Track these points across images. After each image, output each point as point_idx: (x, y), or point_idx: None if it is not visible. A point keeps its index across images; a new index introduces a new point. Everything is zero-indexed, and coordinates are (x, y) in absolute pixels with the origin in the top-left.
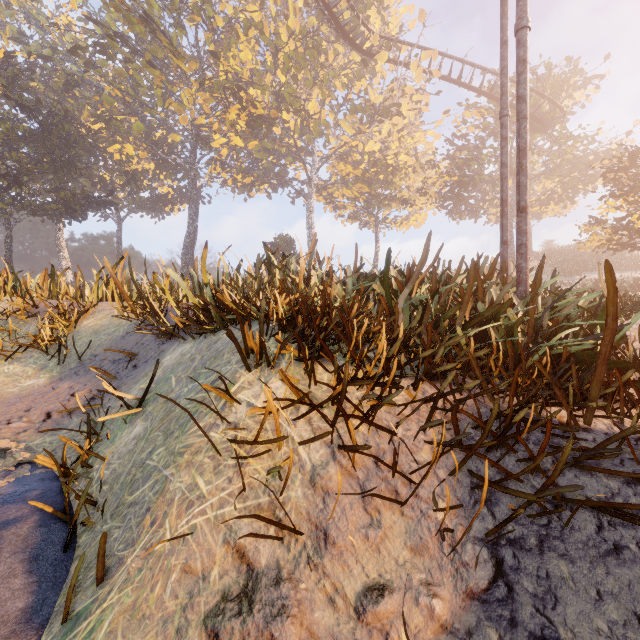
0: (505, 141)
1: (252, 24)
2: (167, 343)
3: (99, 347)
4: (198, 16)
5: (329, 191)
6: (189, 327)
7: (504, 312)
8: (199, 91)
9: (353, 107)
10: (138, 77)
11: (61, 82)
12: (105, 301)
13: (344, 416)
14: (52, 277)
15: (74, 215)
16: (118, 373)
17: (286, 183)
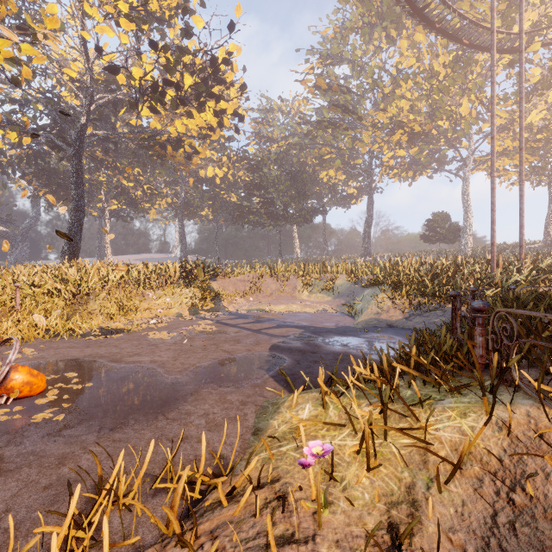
0: (520, 197)
1: (410, 74)
2: (364, 289)
3: (343, 290)
4: (373, 88)
5: (488, 164)
6: (370, 285)
7: (457, 283)
8: (374, 133)
9: (505, 95)
10: (338, 134)
11: (298, 145)
12: (340, 274)
13: (393, 299)
14: (322, 266)
15: (306, 221)
16: (351, 297)
17: (446, 163)
